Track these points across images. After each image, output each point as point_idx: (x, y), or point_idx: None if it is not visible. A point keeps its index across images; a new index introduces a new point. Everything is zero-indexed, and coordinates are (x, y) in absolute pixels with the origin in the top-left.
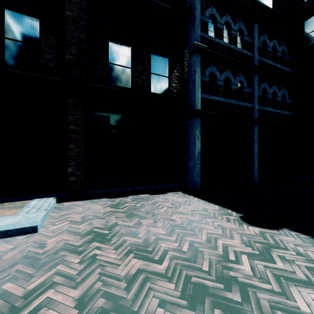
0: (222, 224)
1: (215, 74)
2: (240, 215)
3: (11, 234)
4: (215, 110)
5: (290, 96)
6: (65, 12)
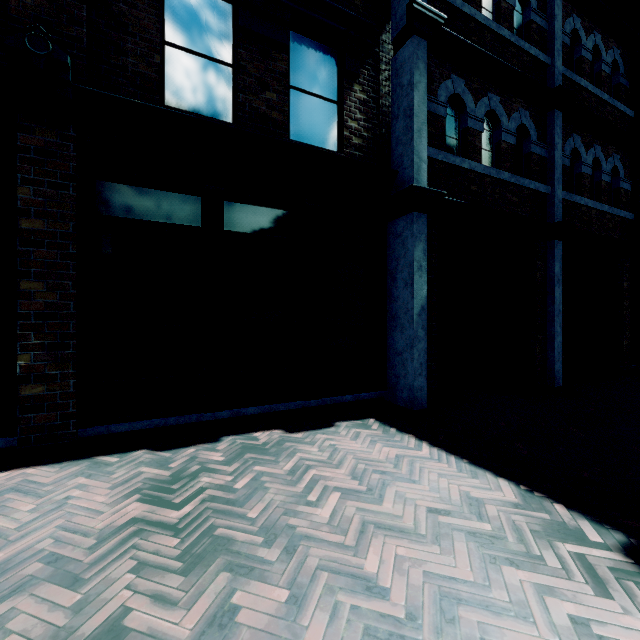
0: (593, 618)
1: (462, 101)
2: (618, 539)
3: None
4: (461, 195)
5: (628, 175)
6: None
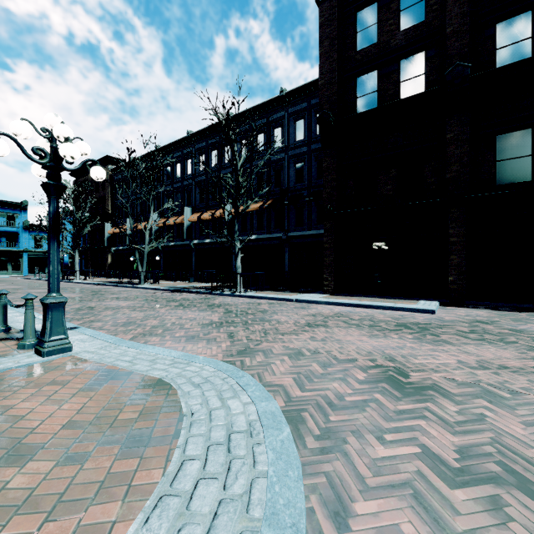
0: None
1: None
2: None
3: (420, 312)
4: None
5: None
6: (446, 136)
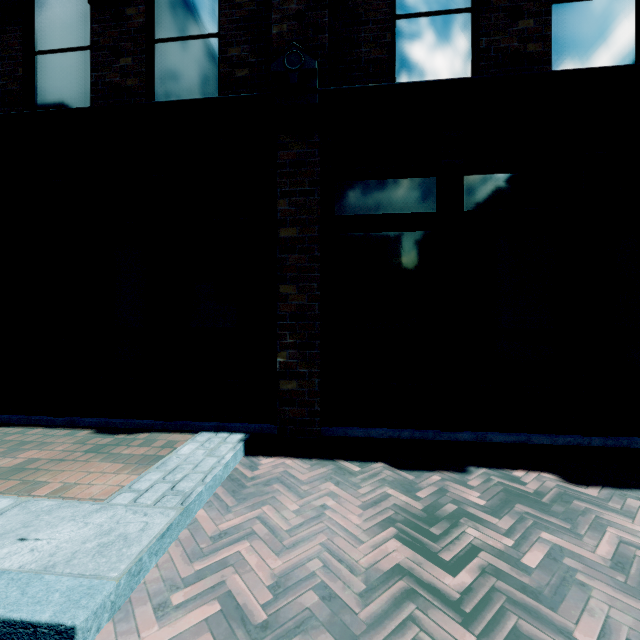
0: None
1: None
2: None
3: None
4: None
5: None
6: None
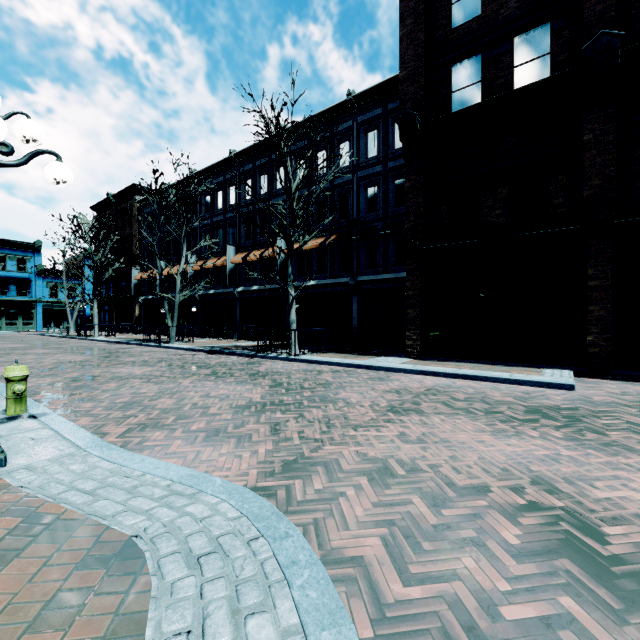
0: None
1: None
2: None
3: (551, 387)
4: None
5: None
6: (583, 137)
